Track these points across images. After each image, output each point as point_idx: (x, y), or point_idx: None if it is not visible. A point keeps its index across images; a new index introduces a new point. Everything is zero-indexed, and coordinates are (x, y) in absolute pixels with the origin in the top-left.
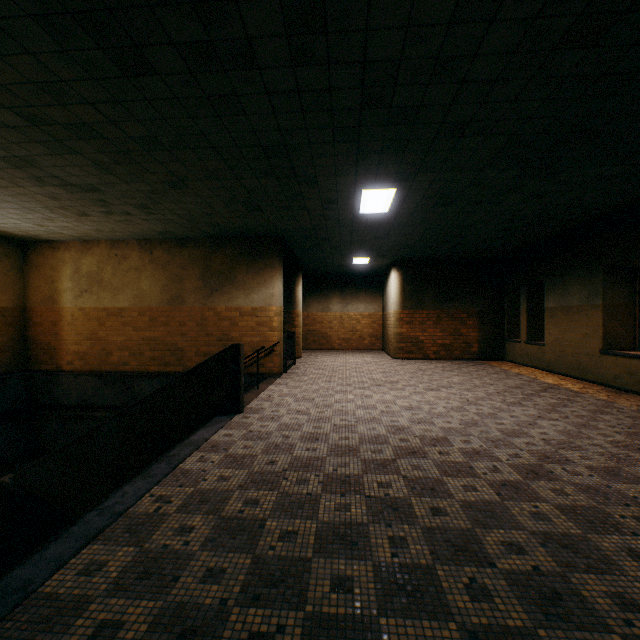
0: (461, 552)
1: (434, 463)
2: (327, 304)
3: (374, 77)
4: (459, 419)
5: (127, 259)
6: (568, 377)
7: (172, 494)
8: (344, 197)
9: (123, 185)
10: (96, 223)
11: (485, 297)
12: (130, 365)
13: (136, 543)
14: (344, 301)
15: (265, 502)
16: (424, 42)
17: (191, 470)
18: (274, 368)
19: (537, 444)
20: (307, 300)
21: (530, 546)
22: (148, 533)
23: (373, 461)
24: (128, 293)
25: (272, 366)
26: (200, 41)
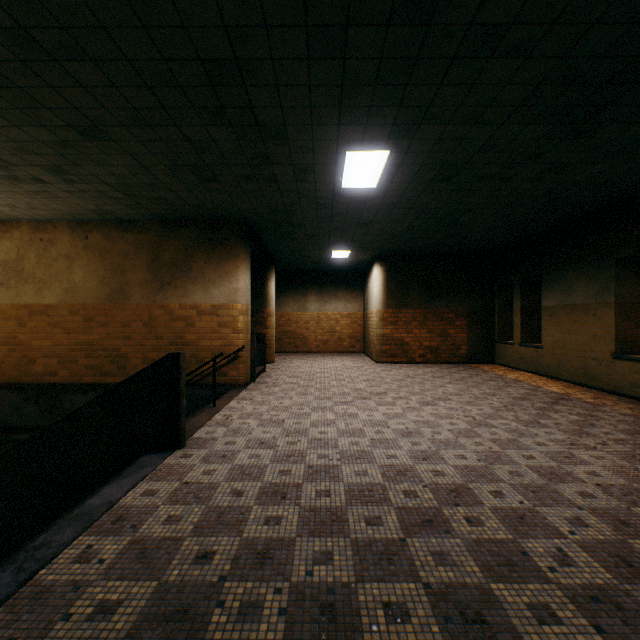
0: None
1: (466, 546)
2: (303, 303)
3: None
4: (474, 451)
5: (55, 245)
6: (572, 384)
7: None
8: (323, 163)
9: (13, 130)
10: (3, 195)
11: (474, 295)
12: (59, 376)
13: None
14: (322, 299)
15: None
16: None
17: (52, 588)
18: (239, 377)
19: (596, 495)
20: (281, 298)
21: None
22: None
23: (370, 545)
24: (56, 287)
25: (236, 375)
26: None
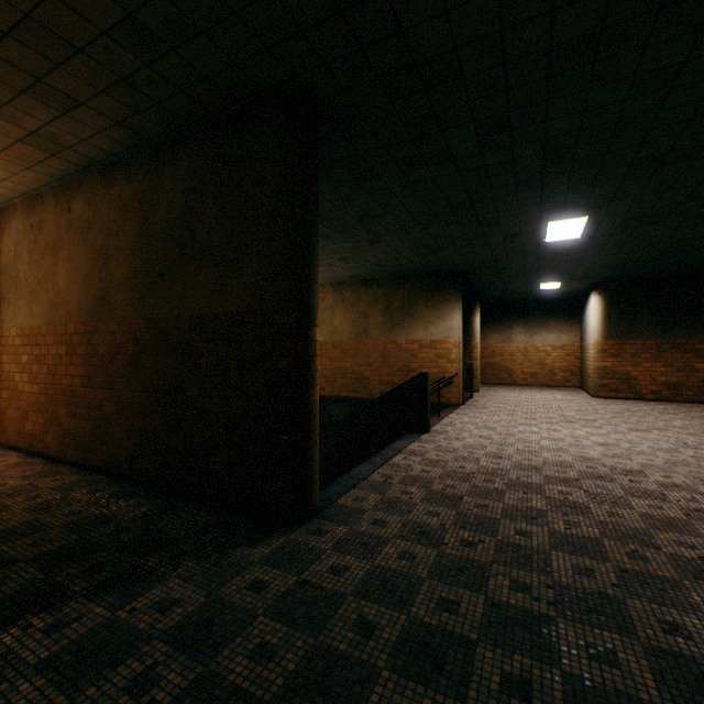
0: (629, 538)
1: (620, 486)
2: (508, 334)
3: (554, 145)
4: (665, 459)
5: (323, 300)
6: None
7: (391, 474)
8: (527, 230)
9: (334, 246)
10: None
11: None
12: (325, 390)
13: (379, 493)
14: (529, 331)
15: (460, 488)
16: (601, 115)
17: (399, 464)
18: (452, 399)
19: None
20: (484, 330)
21: (703, 547)
22: (384, 490)
23: (555, 477)
24: (324, 329)
25: (450, 397)
26: (413, 156)
